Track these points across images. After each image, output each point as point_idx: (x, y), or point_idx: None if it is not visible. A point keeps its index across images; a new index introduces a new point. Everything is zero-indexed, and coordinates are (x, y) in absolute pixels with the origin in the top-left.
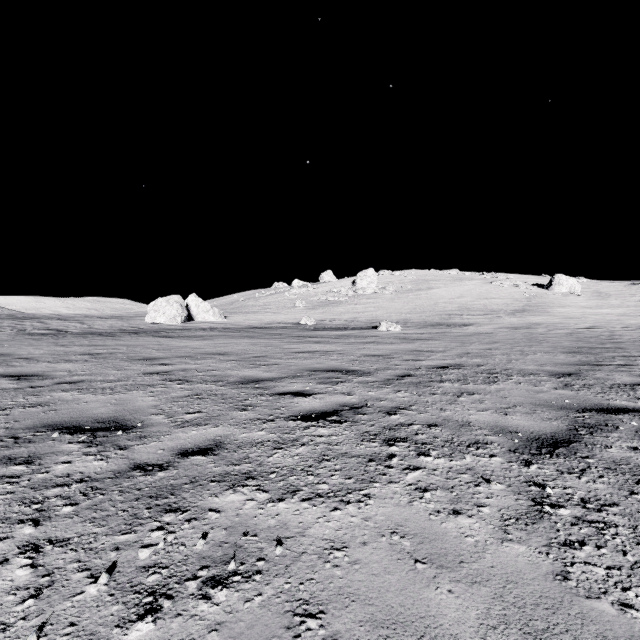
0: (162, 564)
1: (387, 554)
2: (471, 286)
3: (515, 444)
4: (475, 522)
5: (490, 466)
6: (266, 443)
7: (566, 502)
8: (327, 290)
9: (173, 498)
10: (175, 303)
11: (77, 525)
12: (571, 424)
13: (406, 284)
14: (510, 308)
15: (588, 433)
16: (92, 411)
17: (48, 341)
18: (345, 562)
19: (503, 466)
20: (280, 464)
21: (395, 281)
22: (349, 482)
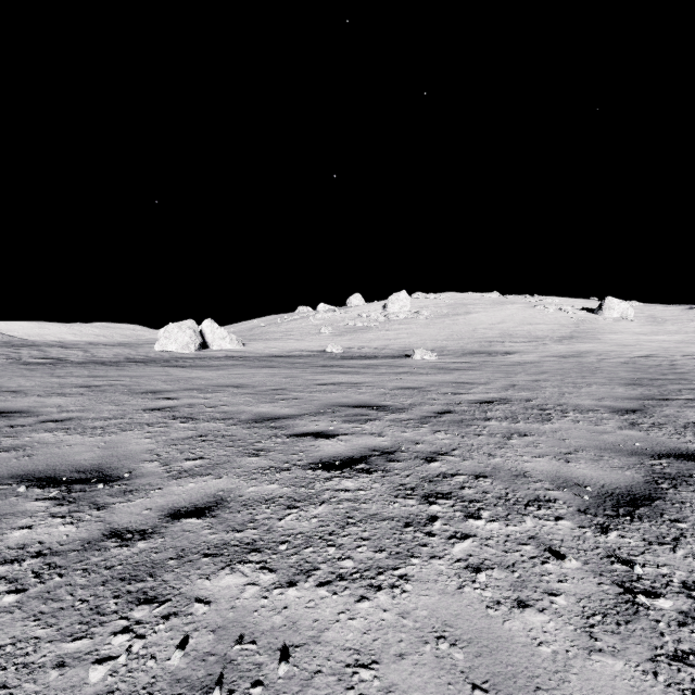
0: (119, 692)
1: (433, 674)
2: (513, 310)
3: (584, 502)
4: (549, 620)
5: (558, 533)
6: (278, 500)
7: (664, 588)
8: (355, 315)
9: (151, 581)
10: (188, 329)
11: (16, 624)
12: (648, 474)
13: (442, 308)
14: (556, 334)
15: (671, 487)
16: (74, 457)
17: (43, 371)
18: (375, 689)
19: (574, 533)
20: (293, 530)
21: (430, 305)
22: (380, 557)
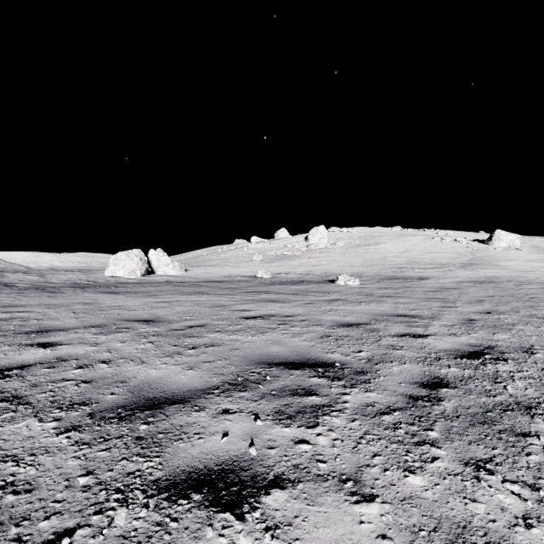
0: None
1: None
2: (415, 241)
3: None
4: None
5: None
6: None
7: None
8: (282, 245)
9: None
10: (135, 257)
11: None
12: None
13: (354, 240)
14: (457, 262)
15: None
16: None
17: None
18: None
19: None
20: None
21: (344, 237)
22: None
